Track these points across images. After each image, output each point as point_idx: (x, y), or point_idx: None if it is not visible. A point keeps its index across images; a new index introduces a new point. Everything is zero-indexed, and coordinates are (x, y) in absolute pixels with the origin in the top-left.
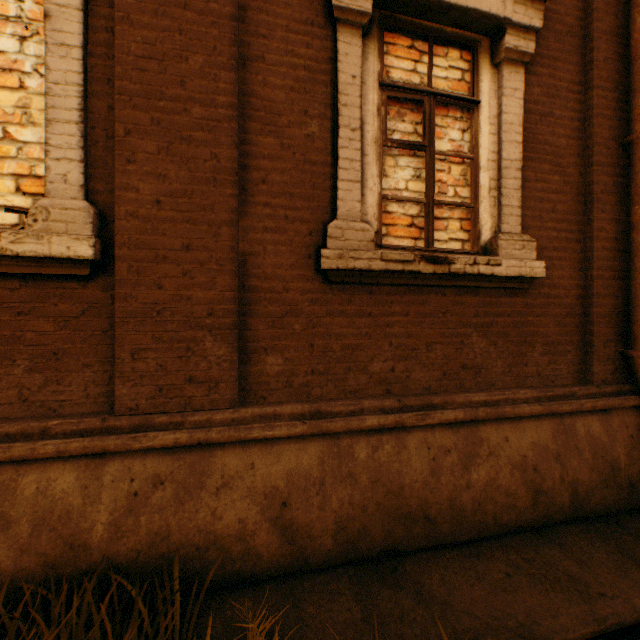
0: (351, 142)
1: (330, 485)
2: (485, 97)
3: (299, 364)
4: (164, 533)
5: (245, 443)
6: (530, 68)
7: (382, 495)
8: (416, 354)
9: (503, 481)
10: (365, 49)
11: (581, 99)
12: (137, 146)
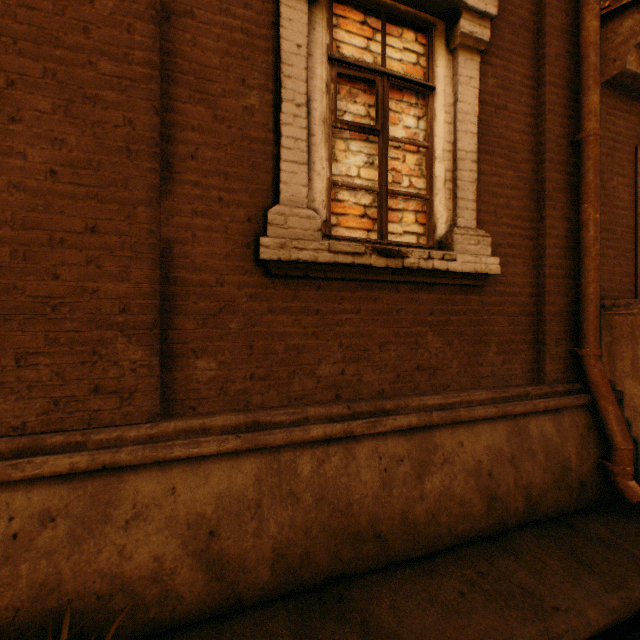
0: (296, 119)
1: (268, 507)
2: (441, 84)
3: (236, 368)
4: (53, 583)
5: (165, 464)
6: (485, 58)
7: (328, 514)
8: (368, 355)
9: (458, 489)
10: (312, 18)
11: (534, 95)
12: (24, 101)
